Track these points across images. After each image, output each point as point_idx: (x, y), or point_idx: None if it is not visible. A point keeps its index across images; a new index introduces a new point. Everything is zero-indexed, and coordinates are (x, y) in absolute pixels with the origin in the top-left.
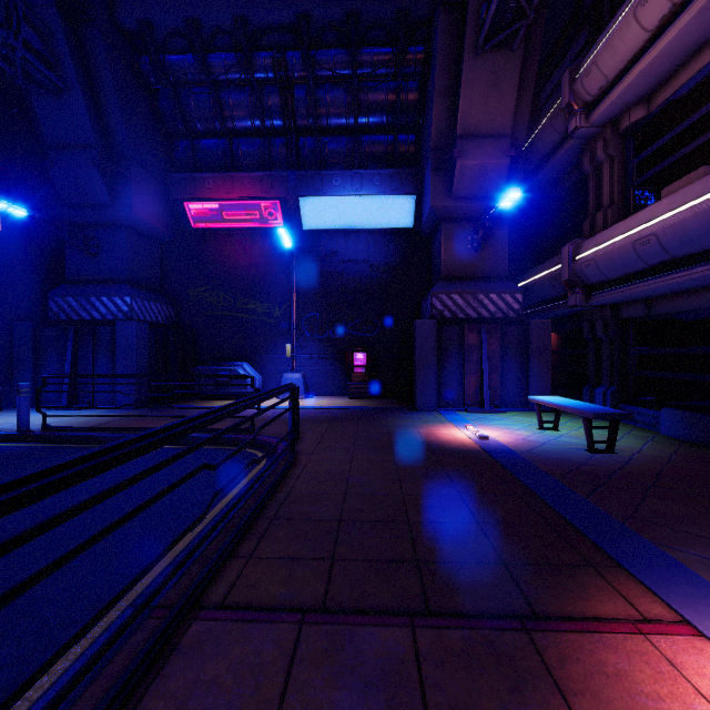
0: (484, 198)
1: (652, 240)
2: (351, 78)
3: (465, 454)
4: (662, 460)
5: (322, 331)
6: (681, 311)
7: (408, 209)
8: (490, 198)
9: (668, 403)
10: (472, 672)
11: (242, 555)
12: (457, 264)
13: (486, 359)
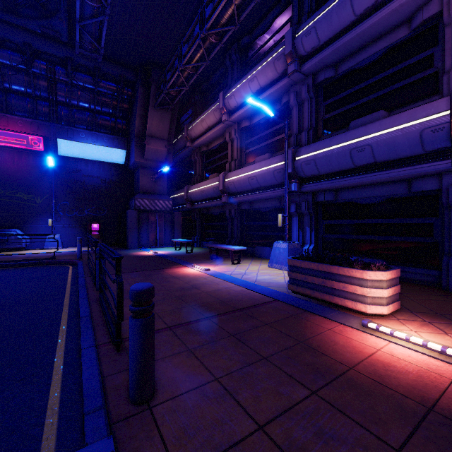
0: (157, 161)
1: (204, 192)
2: (93, 90)
3: (150, 256)
4: (203, 253)
5: (71, 212)
6: (213, 212)
7: (122, 155)
8: (160, 161)
9: (212, 239)
10: (151, 272)
11: None
12: (146, 187)
13: (158, 227)
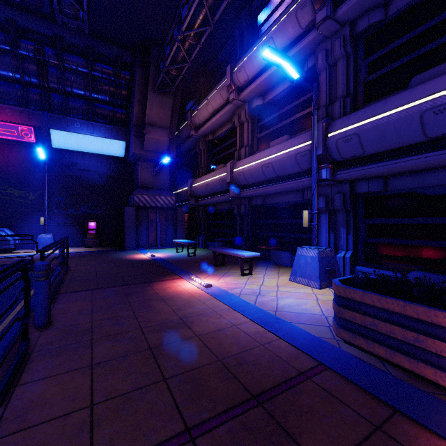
0: (158, 152)
1: (209, 185)
2: (88, 74)
3: (144, 261)
4: (207, 256)
5: (66, 209)
6: (220, 209)
7: (122, 147)
8: (161, 153)
9: (218, 240)
10: (134, 288)
11: (64, 287)
12: (146, 181)
13: (159, 225)
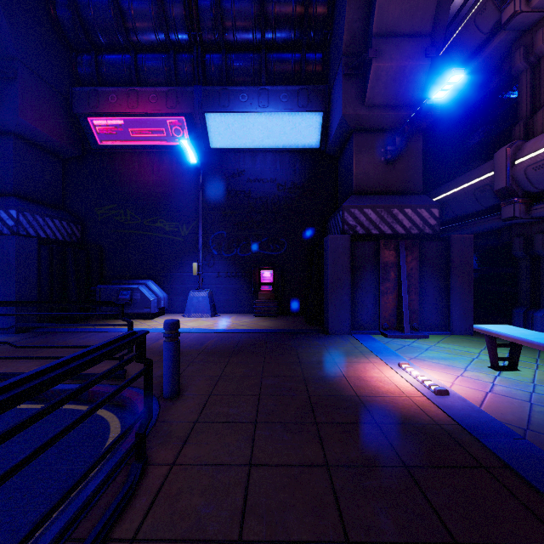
0: (398, 106)
1: None
2: None
3: (437, 437)
4: None
5: (229, 249)
6: None
7: (315, 127)
8: (405, 106)
9: None
10: None
11: None
12: (369, 177)
13: (405, 279)
